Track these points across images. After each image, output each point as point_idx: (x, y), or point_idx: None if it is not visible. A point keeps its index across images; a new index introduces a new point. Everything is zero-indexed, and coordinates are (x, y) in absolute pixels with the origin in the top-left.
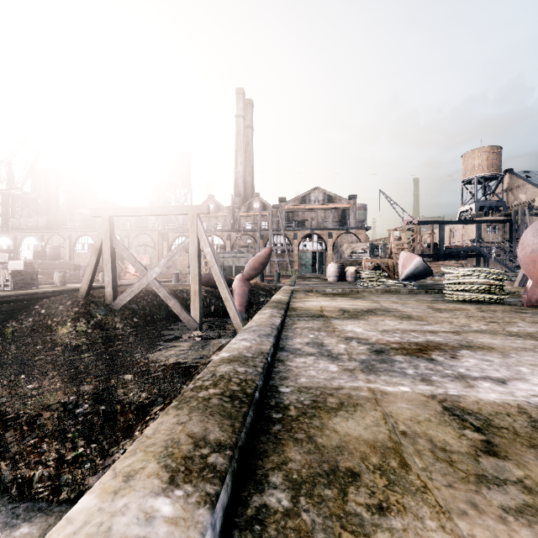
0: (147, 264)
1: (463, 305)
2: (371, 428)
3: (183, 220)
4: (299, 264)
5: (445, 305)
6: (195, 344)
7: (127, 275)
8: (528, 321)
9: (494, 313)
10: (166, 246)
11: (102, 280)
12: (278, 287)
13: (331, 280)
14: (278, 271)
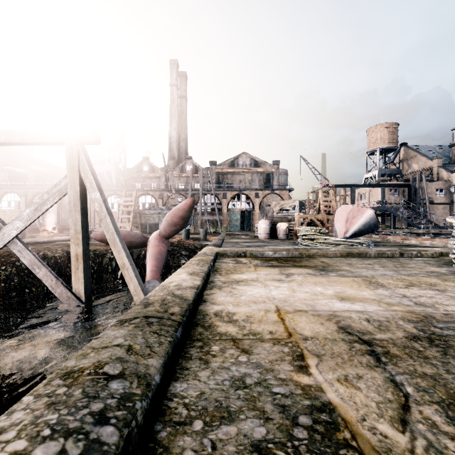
0: None
1: None
2: None
3: (116, 179)
4: (228, 222)
5: None
6: (66, 338)
7: (43, 232)
8: None
9: None
10: None
11: None
12: (204, 245)
13: (262, 237)
14: (209, 229)
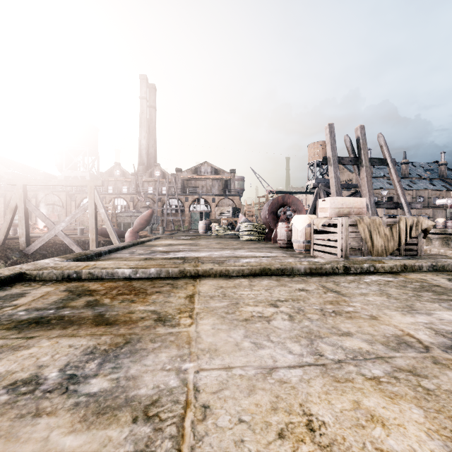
0: (55, 221)
1: (238, 241)
2: (119, 260)
3: None
4: (190, 221)
5: (229, 242)
6: None
7: (35, 230)
8: (243, 245)
9: (239, 244)
10: (74, 206)
11: (13, 234)
12: None
13: (201, 232)
14: (173, 227)
